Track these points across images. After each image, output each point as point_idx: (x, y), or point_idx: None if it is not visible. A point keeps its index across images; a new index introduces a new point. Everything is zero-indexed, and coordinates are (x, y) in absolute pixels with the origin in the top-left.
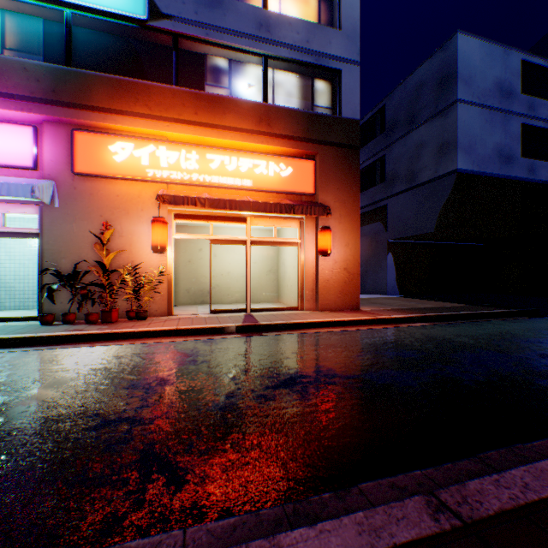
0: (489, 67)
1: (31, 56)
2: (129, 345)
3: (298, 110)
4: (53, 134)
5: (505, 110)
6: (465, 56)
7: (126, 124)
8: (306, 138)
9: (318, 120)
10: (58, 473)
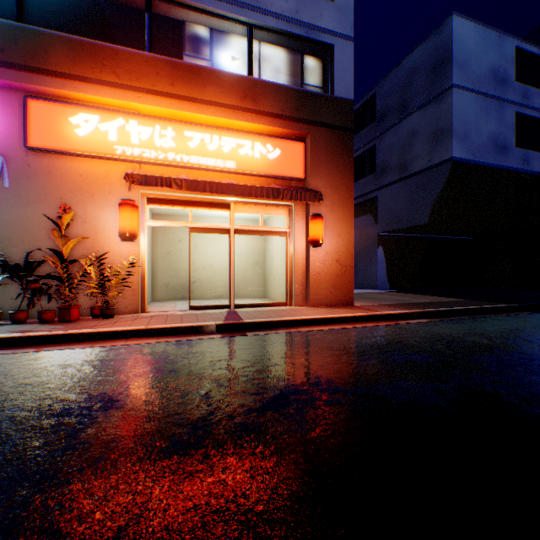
0: (484, 52)
1: None
2: (85, 349)
3: (287, 87)
4: (2, 101)
5: (500, 97)
6: (460, 39)
7: (90, 93)
8: (295, 117)
9: (309, 98)
10: None
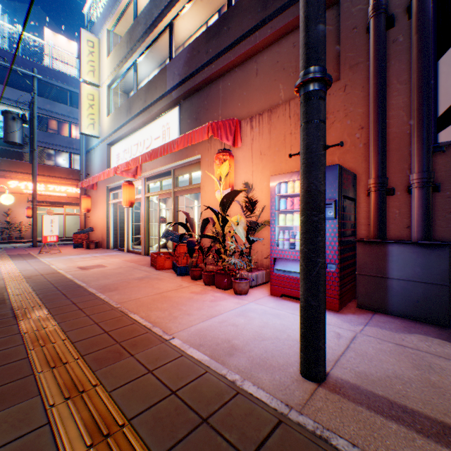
0: None
1: None
2: (27, 243)
3: None
4: None
5: None
6: None
7: (16, 175)
8: None
9: None
10: None
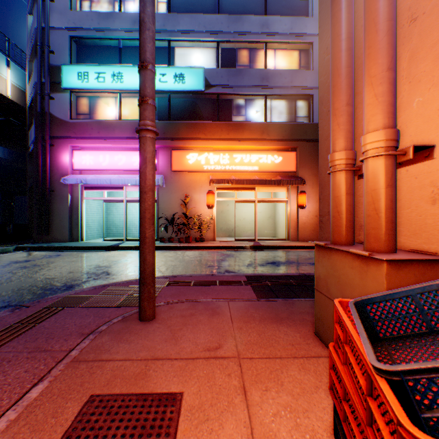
0: None
1: None
2: (202, 251)
3: (285, 123)
4: (162, 153)
5: None
6: None
7: (194, 144)
8: (290, 139)
9: (298, 127)
10: (206, 271)
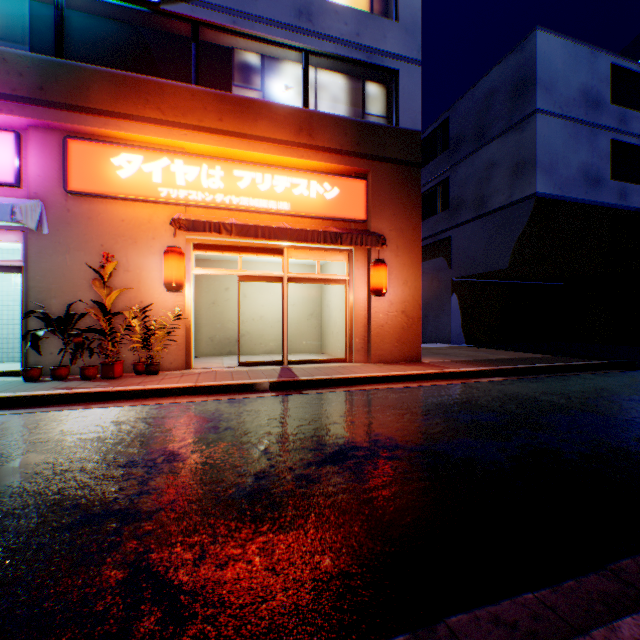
0: (573, 71)
1: (13, 46)
2: (134, 407)
3: (346, 118)
4: (41, 142)
5: (592, 123)
6: (545, 57)
7: (133, 131)
8: (355, 152)
9: (371, 130)
10: (2, 605)
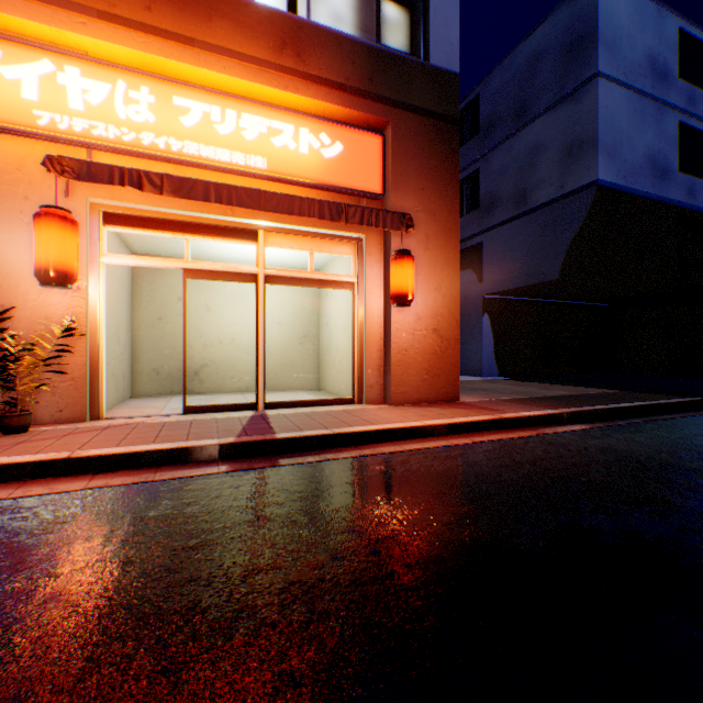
0: (639, 30)
1: None
2: None
3: (354, 39)
4: None
5: (659, 98)
6: (608, 7)
7: None
8: (367, 91)
9: (390, 62)
10: None
